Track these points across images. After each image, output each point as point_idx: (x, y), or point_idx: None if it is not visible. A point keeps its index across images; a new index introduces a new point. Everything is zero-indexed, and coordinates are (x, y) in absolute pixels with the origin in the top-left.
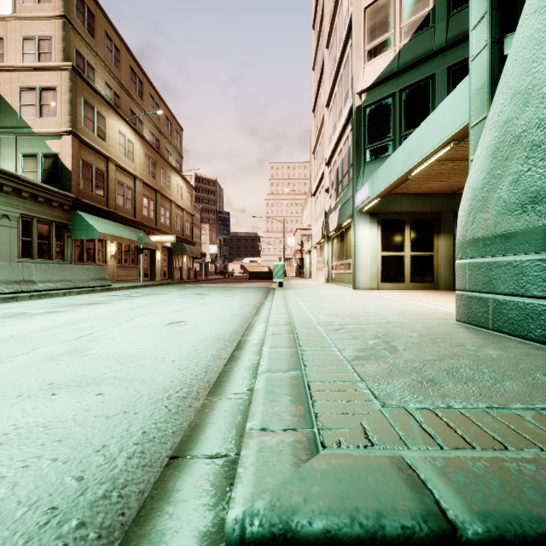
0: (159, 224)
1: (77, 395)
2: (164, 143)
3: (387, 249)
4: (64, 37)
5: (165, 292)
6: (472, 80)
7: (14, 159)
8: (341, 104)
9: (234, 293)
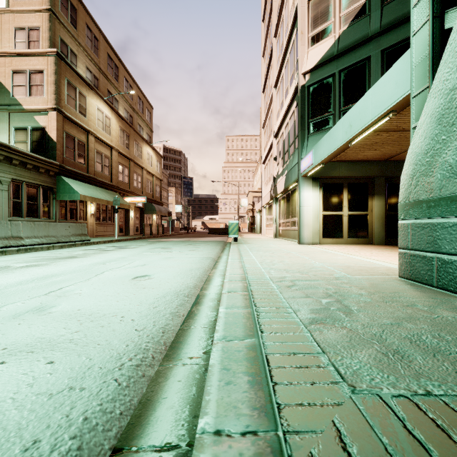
0: (133, 188)
1: (26, 364)
2: (136, 119)
3: (328, 209)
4: (50, 28)
5: (136, 246)
6: (413, 54)
7: (7, 132)
8: (287, 84)
9: (195, 247)
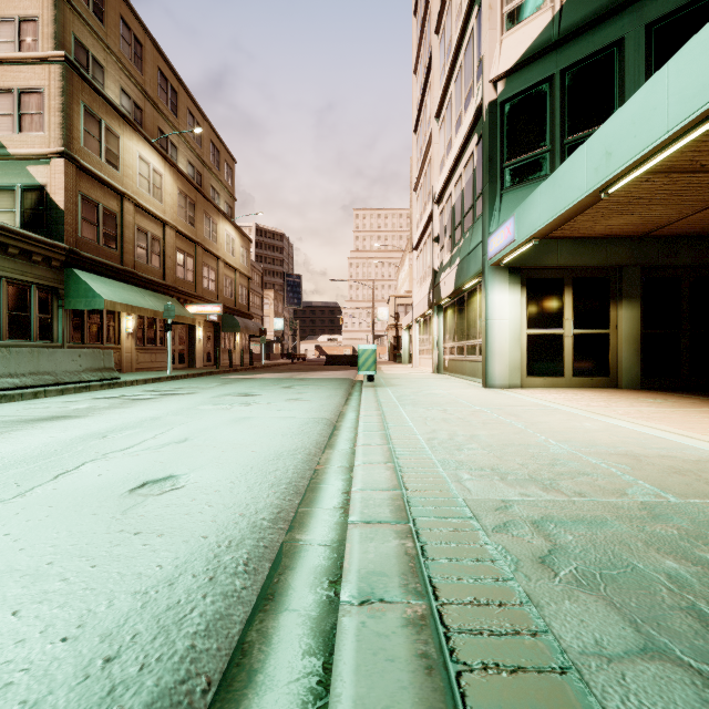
0: (201, 290)
1: None
2: (208, 179)
3: (537, 324)
4: (56, 18)
5: (196, 389)
6: None
7: None
8: (460, 108)
9: (298, 393)
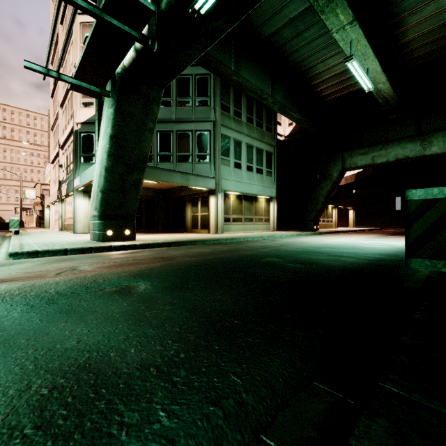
0: None
1: None
2: None
3: None
4: None
5: None
6: None
7: None
8: (69, 116)
9: None
